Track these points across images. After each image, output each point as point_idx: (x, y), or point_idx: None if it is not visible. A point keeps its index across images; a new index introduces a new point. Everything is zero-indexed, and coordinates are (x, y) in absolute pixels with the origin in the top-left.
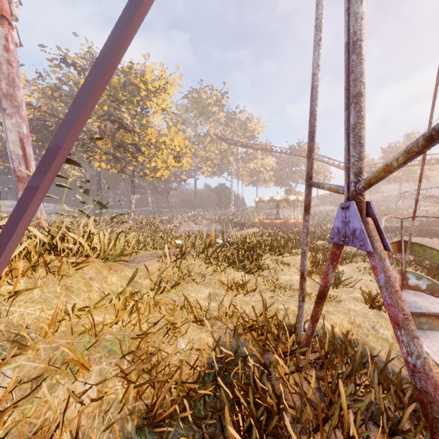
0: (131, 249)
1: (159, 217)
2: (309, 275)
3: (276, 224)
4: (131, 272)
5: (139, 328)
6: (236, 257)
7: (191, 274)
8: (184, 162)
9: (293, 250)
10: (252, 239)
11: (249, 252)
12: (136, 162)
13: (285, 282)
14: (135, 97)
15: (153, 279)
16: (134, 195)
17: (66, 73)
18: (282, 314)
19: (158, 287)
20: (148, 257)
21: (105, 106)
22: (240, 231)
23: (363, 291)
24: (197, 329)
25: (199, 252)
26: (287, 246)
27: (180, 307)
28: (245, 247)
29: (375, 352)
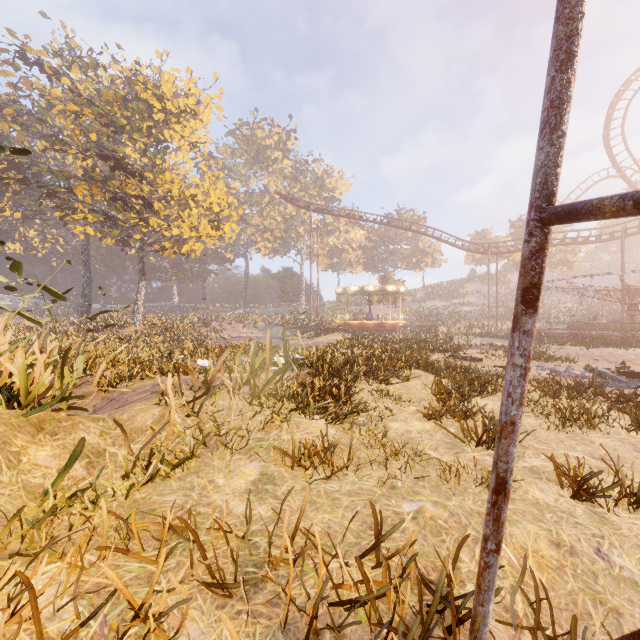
0: (116, 376)
1: (188, 316)
2: (438, 420)
3: (368, 327)
4: (96, 430)
5: (37, 636)
6: (309, 391)
7: (222, 430)
8: (227, 230)
9: (401, 372)
10: (337, 354)
11: (332, 379)
12: (145, 228)
13: (398, 437)
14: (144, 122)
15: (142, 443)
16: (143, 280)
17: (26, 76)
18: (413, 531)
19: (145, 466)
20: (144, 393)
21: (92, 134)
22: (314, 338)
23: (550, 458)
24: (211, 608)
25: (240, 382)
26: (392, 365)
27: (169, 552)
28: (326, 369)
29: (625, 623)
